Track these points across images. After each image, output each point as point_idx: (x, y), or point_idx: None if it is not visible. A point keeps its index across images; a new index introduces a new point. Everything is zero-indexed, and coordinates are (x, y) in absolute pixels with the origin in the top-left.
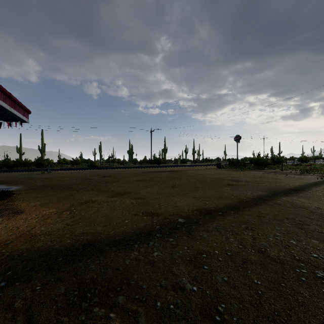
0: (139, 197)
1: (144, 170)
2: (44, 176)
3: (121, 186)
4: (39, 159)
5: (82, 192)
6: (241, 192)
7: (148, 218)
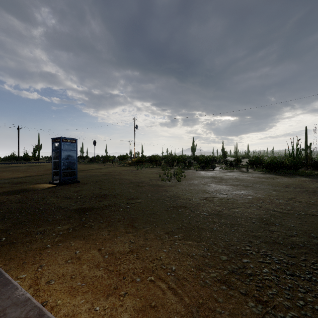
0: None
1: (5, 165)
2: None
3: None
4: None
5: None
6: None
7: None
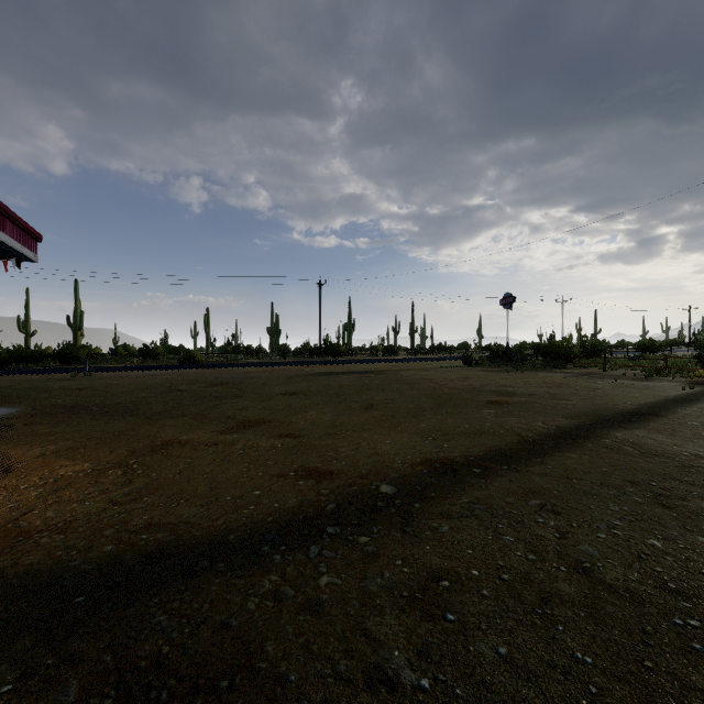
0: (291, 432)
1: (302, 370)
2: (76, 384)
3: (249, 407)
4: (68, 346)
5: (158, 420)
6: (520, 419)
7: (308, 485)
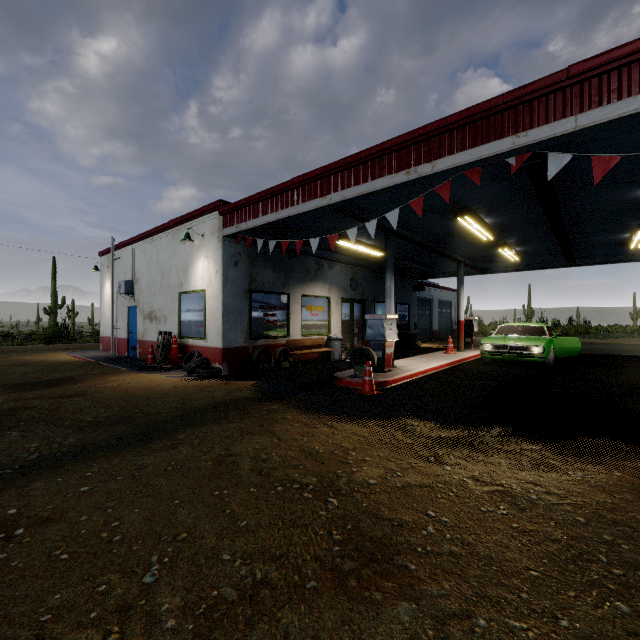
0: None
1: None
2: None
3: None
4: None
5: None
6: None
7: (5, 507)
